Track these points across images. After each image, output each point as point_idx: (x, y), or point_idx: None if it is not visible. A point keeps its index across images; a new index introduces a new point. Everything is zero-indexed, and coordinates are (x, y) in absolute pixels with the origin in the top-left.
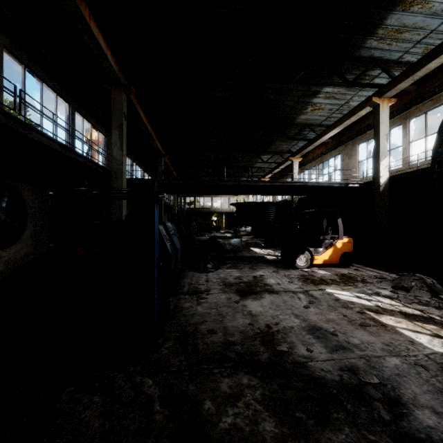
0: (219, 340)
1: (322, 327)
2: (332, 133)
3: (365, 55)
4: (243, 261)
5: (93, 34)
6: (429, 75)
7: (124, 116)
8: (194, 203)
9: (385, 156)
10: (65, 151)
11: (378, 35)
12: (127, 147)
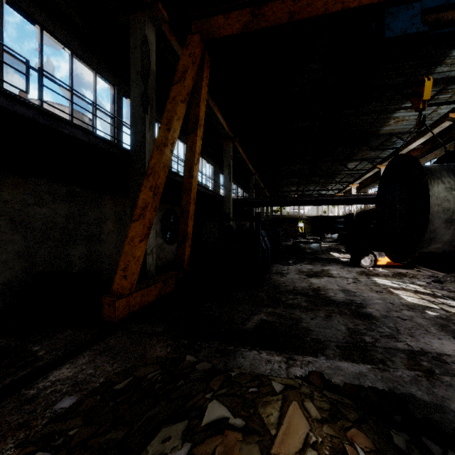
0: (290, 288)
1: (351, 290)
2: (418, 142)
3: (439, 77)
4: (319, 261)
5: (218, 118)
6: None
7: (231, 158)
8: (280, 210)
9: None
10: (205, 190)
11: (448, 63)
12: None
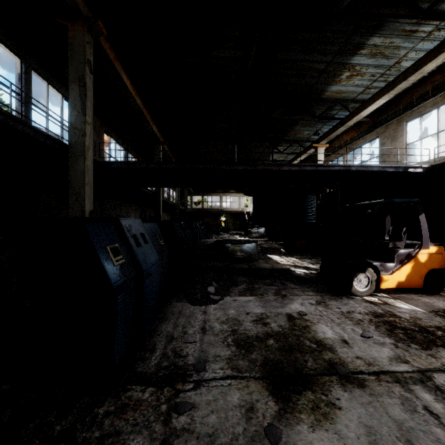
0: None
1: None
2: (376, 105)
3: None
4: (263, 279)
5: None
6: None
7: (89, 67)
8: (202, 203)
9: None
10: None
11: None
12: (119, 134)
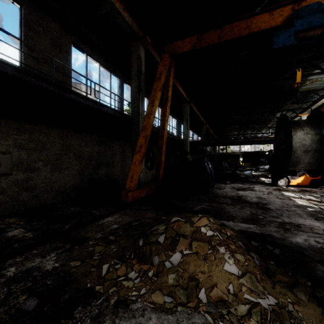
0: (223, 195)
1: (263, 197)
2: None
3: None
4: (248, 182)
5: (179, 91)
6: None
7: (188, 115)
8: (226, 149)
9: None
10: (171, 136)
11: None
12: None
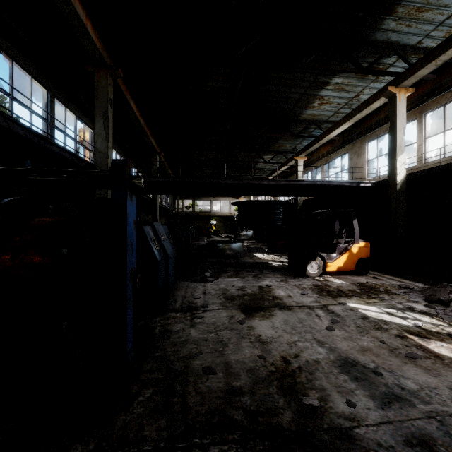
0: (218, 387)
1: (358, 360)
2: (341, 129)
3: (380, 39)
4: (246, 269)
5: None
6: (448, 63)
7: (110, 103)
8: (193, 207)
9: (402, 151)
10: (30, 135)
11: (398, 14)
12: (119, 144)
